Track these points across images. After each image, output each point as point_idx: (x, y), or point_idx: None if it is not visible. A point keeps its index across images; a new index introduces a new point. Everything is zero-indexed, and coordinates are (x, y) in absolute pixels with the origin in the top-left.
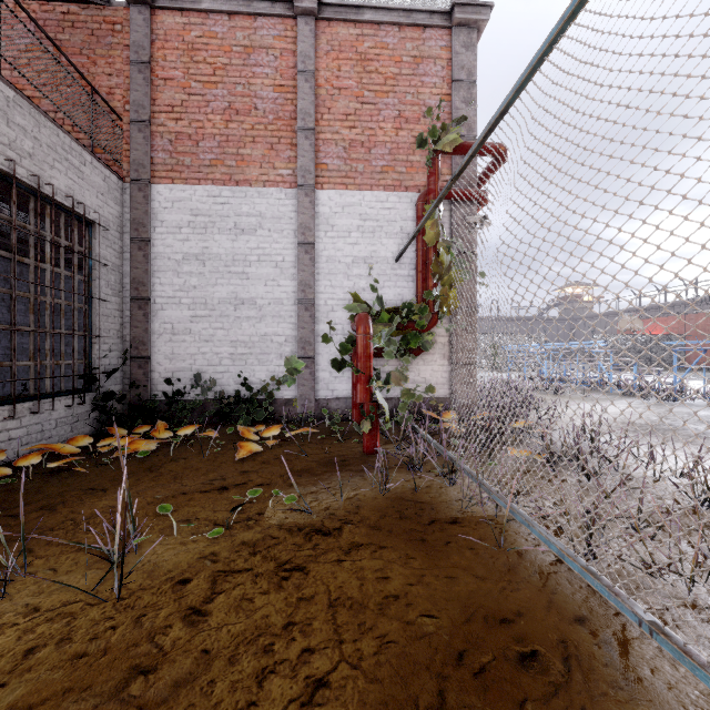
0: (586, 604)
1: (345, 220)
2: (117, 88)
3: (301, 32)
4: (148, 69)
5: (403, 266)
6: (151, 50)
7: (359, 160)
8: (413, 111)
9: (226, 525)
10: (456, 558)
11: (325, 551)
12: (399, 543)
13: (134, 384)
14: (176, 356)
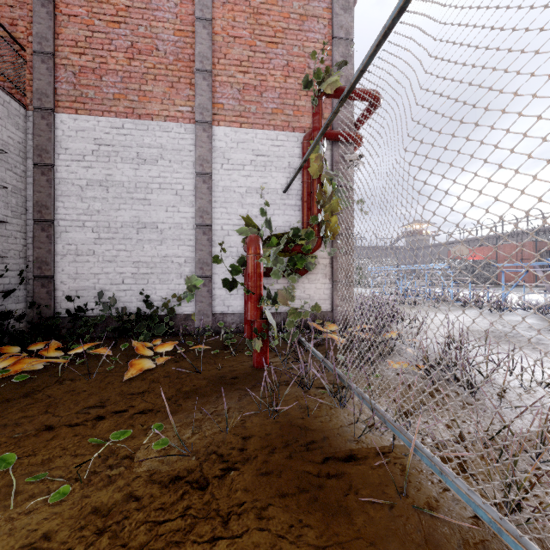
0: None
1: (239, 154)
2: (19, 19)
3: None
4: (51, 4)
5: (290, 197)
6: None
7: (252, 102)
8: (299, 62)
9: (79, 482)
10: (359, 522)
11: (197, 521)
12: (290, 498)
13: (34, 302)
14: (80, 276)
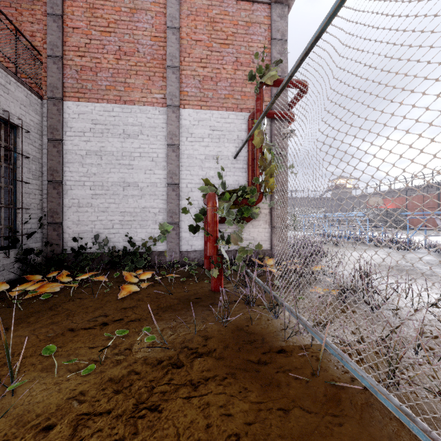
0: (399, 438)
1: (200, 130)
2: (37, 32)
3: (169, 0)
4: (60, 20)
5: (239, 162)
6: (63, 7)
7: (210, 89)
8: (245, 58)
9: (98, 362)
10: (285, 389)
11: (178, 387)
12: (239, 375)
13: (49, 242)
14: (81, 222)
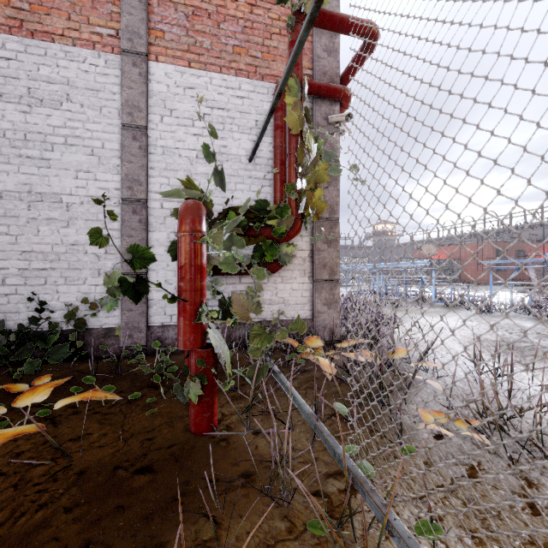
0: None
1: (187, 104)
2: None
3: None
4: None
5: (258, 167)
6: None
7: (206, 33)
8: None
9: None
10: None
11: None
12: None
13: None
14: None
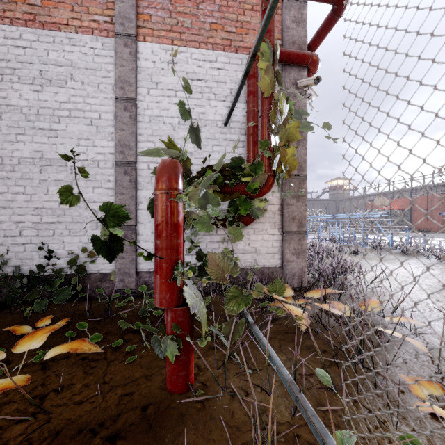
0: None
1: (170, 77)
2: None
3: None
4: None
5: (232, 131)
6: None
7: (186, 14)
8: None
9: None
10: None
11: None
12: None
13: None
14: None
